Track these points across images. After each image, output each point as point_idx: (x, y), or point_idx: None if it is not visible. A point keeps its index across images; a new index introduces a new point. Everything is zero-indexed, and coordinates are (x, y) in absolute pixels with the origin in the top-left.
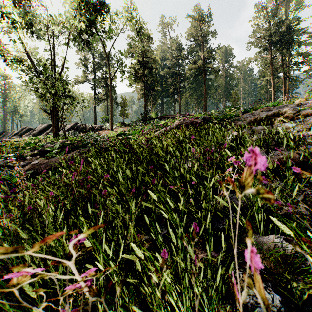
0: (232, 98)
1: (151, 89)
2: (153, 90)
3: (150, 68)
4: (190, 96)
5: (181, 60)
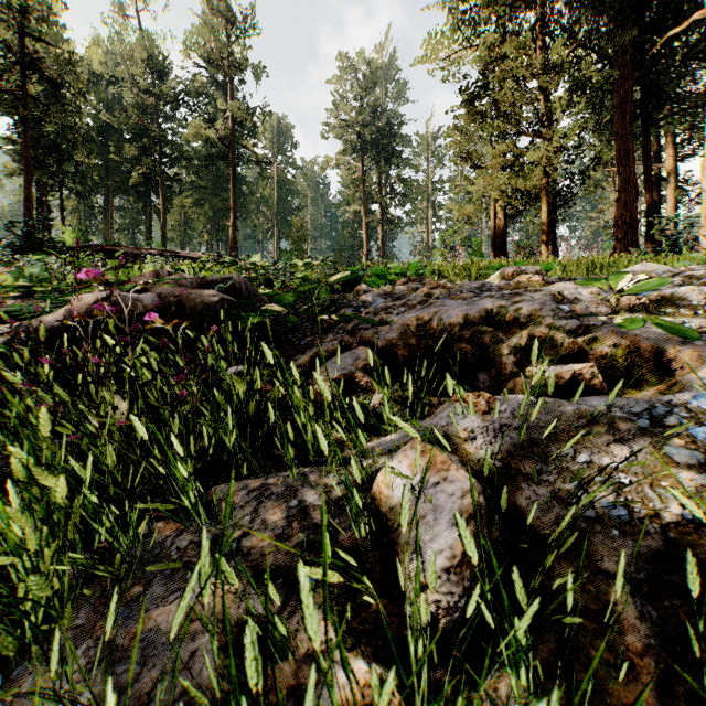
0: (294, 234)
1: (63, 156)
2: (71, 159)
3: (52, 81)
4: (196, 207)
5: (169, 103)
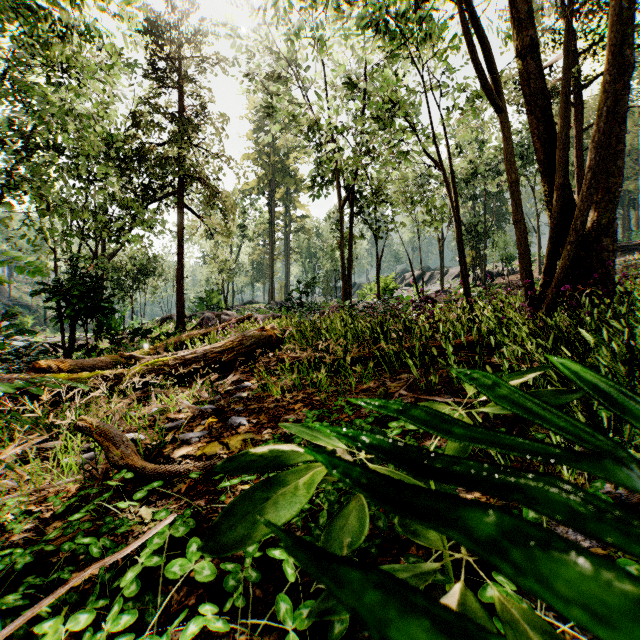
0: None
1: None
2: None
3: None
4: None
5: None
